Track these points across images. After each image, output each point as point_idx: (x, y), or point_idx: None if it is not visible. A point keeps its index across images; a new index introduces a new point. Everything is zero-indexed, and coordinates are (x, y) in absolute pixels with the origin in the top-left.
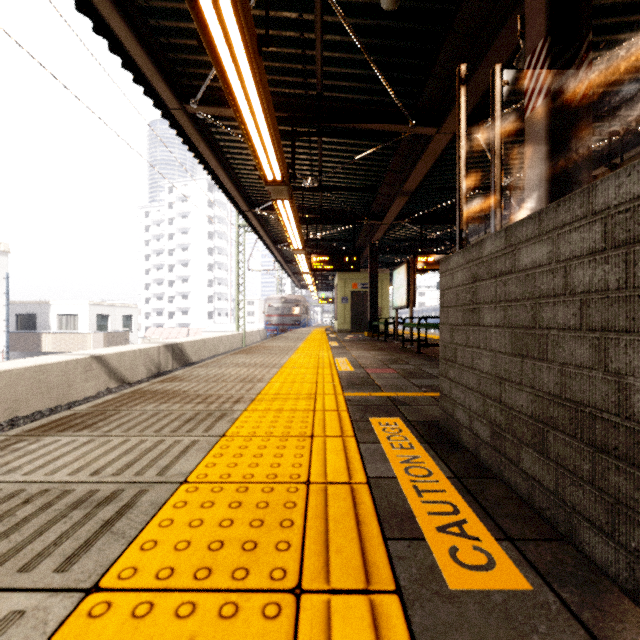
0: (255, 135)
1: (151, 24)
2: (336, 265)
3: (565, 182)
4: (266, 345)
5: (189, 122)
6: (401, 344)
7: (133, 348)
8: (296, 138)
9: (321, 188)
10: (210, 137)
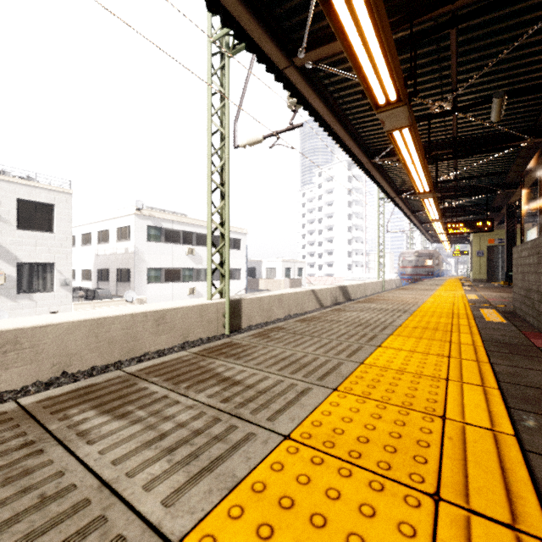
0: (417, 180)
1: (362, 135)
2: (469, 229)
3: None
4: (412, 287)
5: (371, 166)
6: None
7: (325, 287)
8: None
9: (456, 179)
10: (379, 166)
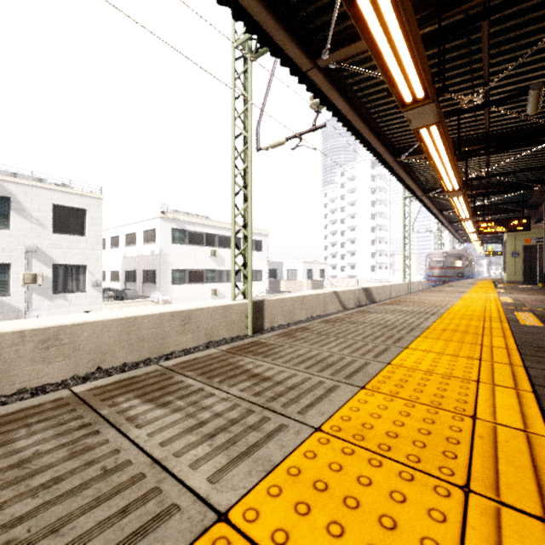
0: (445, 178)
1: (386, 133)
2: (503, 228)
3: None
4: (440, 289)
5: (396, 164)
6: None
7: (348, 289)
8: None
9: (488, 176)
10: (404, 164)
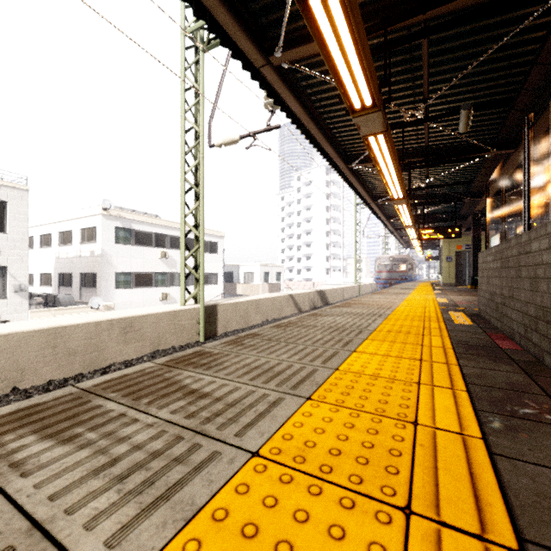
0: (391, 186)
1: (339, 140)
2: (440, 235)
3: None
4: (387, 291)
5: (348, 171)
6: None
7: (303, 292)
8: None
9: (427, 187)
10: (355, 171)
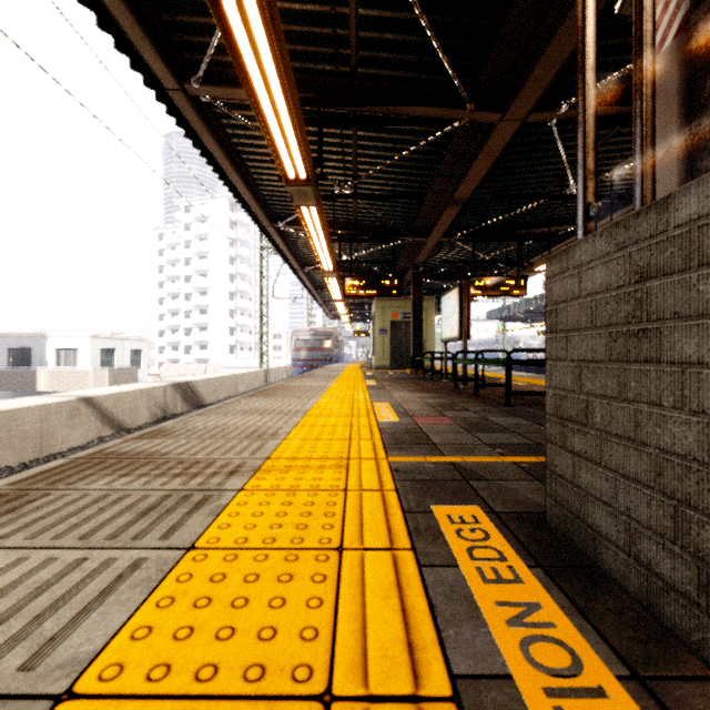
0: (269, 111)
1: None
2: (374, 290)
3: (703, 157)
4: (290, 385)
5: (192, 108)
6: (451, 383)
7: (133, 388)
8: (325, 132)
9: (356, 196)
10: (220, 131)
